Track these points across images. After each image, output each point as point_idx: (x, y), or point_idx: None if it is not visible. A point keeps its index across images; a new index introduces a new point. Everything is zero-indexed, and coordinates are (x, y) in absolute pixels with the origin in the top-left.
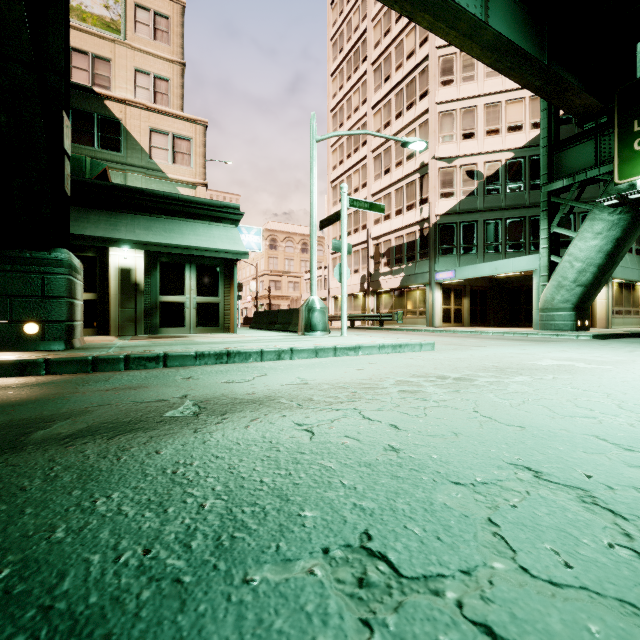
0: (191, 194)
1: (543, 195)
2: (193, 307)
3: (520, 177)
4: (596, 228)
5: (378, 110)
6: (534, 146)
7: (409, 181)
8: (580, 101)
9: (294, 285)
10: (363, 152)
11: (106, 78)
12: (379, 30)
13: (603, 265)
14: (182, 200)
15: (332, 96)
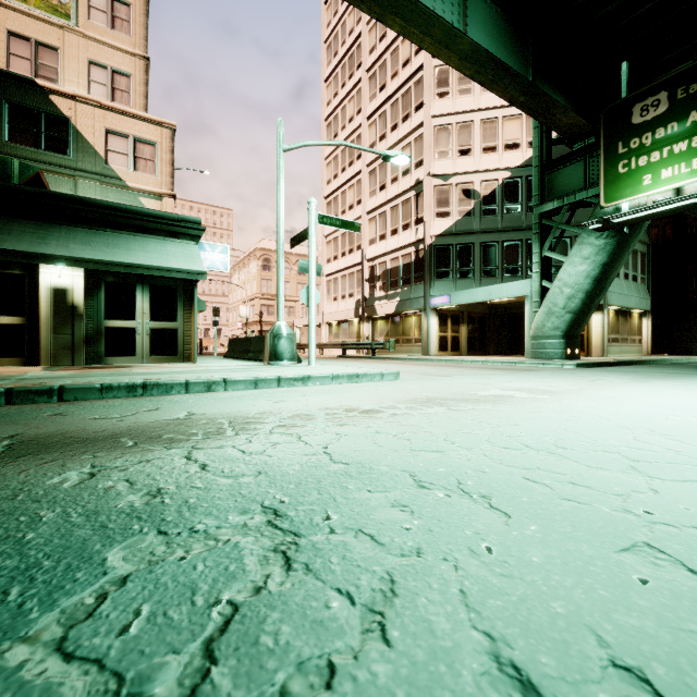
0: (156, 206)
1: (535, 217)
2: (146, 333)
3: (517, 198)
4: (584, 253)
5: (373, 121)
6: (531, 166)
7: (405, 199)
8: (567, 120)
9: (289, 310)
10: (358, 166)
11: (53, 69)
12: (374, 34)
13: (591, 291)
14: (131, 212)
15: (326, 104)
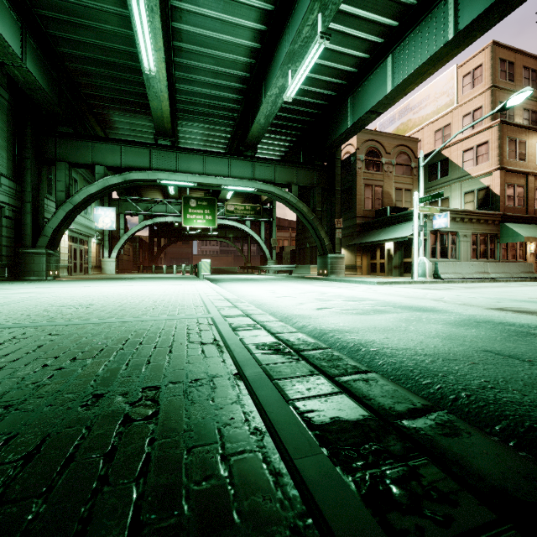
0: (489, 180)
1: None
2: None
3: None
4: None
5: None
6: None
7: None
8: None
9: None
10: None
11: (448, 135)
12: None
13: None
14: (403, 214)
15: None
